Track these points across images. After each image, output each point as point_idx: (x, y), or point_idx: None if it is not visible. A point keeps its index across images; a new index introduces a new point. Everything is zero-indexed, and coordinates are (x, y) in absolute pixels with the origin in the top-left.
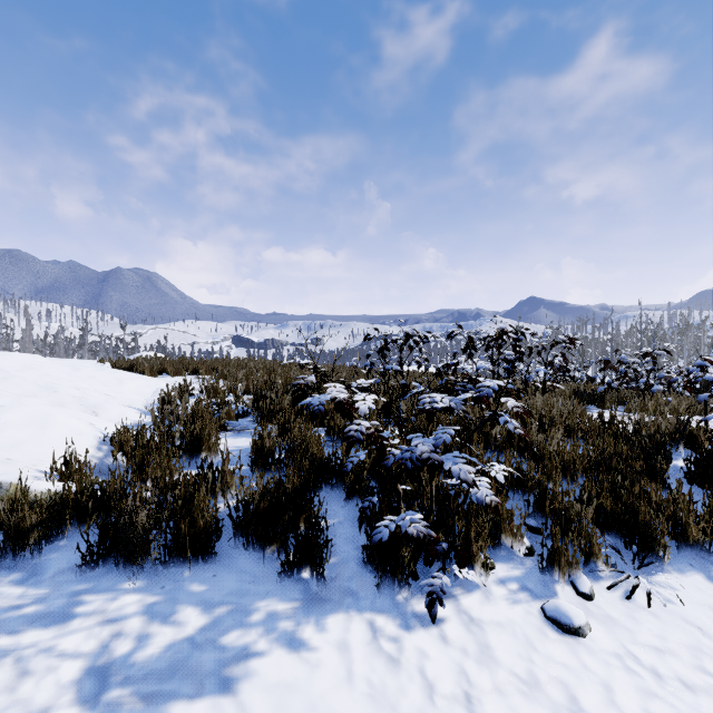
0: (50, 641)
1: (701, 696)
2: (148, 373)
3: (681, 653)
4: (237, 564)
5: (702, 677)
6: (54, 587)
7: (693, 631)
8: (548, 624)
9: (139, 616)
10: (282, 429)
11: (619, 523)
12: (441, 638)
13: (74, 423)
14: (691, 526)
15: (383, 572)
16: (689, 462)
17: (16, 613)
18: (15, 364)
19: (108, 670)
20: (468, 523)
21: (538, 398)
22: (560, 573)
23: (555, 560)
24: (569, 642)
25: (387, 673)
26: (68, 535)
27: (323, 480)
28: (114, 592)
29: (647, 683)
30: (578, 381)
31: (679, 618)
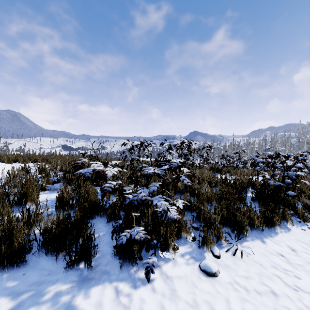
0: None
1: (263, 297)
2: (6, 162)
3: (255, 277)
4: (40, 265)
5: (263, 287)
6: None
7: (258, 266)
8: (202, 273)
9: None
10: (76, 188)
11: (230, 222)
12: (152, 290)
13: None
14: (255, 220)
15: (124, 258)
16: (253, 194)
17: None
18: None
19: None
20: (166, 229)
21: (197, 170)
22: (207, 247)
23: (204, 242)
24: (211, 280)
25: None
26: None
27: (96, 213)
28: None
29: (243, 295)
30: (212, 164)
31: (253, 261)
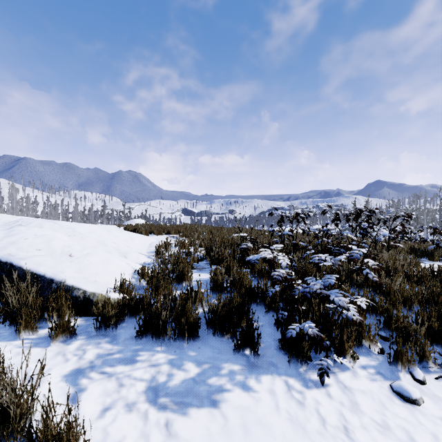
0: (129, 371)
1: None
2: (144, 233)
3: None
4: (210, 343)
5: None
6: (125, 346)
7: None
8: (394, 395)
9: (166, 364)
10: (226, 269)
11: None
12: (327, 395)
13: (120, 263)
14: None
15: (291, 354)
16: None
17: (111, 357)
18: (85, 230)
19: (157, 388)
20: (342, 330)
21: (384, 253)
22: (402, 366)
23: (398, 358)
24: (409, 407)
25: (297, 409)
26: (126, 321)
27: (252, 300)
28: (152, 351)
29: None
30: (413, 240)
31: None
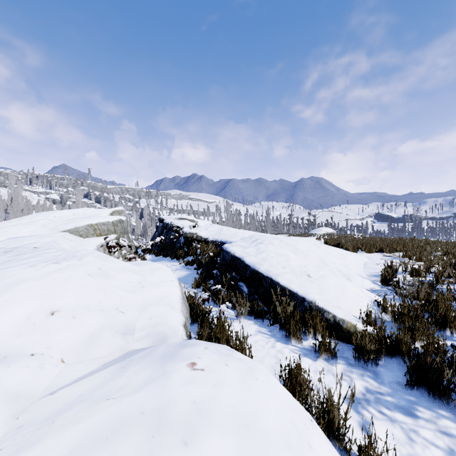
0: (412, 425)
1: None
2: (351, 250)
3: None
4: None
5: None
6: (393, 390)
7: None
8: None
9: None
10: None
11: None
12: None
13: (356, 290)
14: None
15: None
16: None
17: (382, 397)
18: (303, 248)
19: None
20: None
21: None
22: None
23: None
24: None
25: None
26: (381, 358)
27: None
28: (433, 412)
29: None
30: None
31: None
